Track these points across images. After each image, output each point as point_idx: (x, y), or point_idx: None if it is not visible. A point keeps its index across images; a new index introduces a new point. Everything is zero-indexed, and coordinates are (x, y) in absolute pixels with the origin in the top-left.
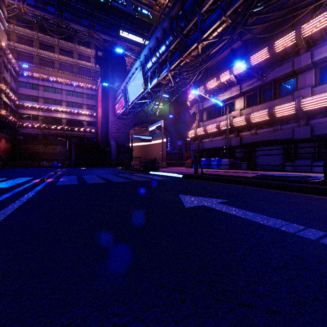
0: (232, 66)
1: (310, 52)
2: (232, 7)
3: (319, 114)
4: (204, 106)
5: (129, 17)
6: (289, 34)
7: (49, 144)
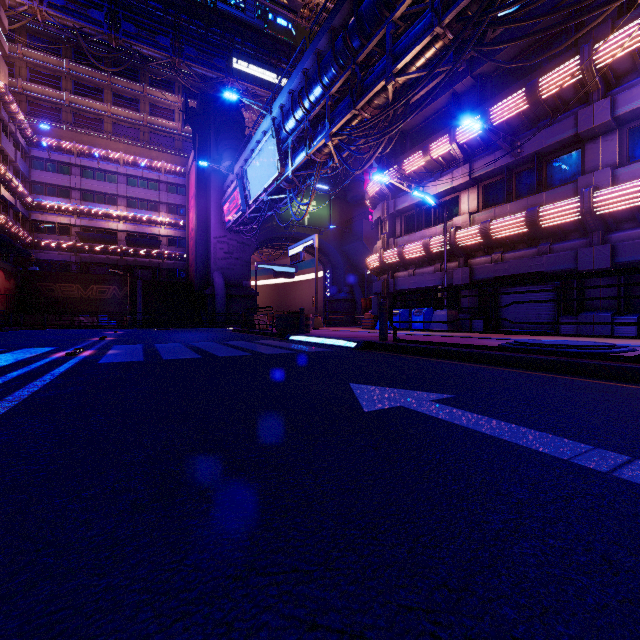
0: (454, 126)
1: (610, 98)
2: (455, 8)
3: (627, 221)
4: (398, 206)
5: (251, 31)
6: (568, 63)
7: (92, 281)
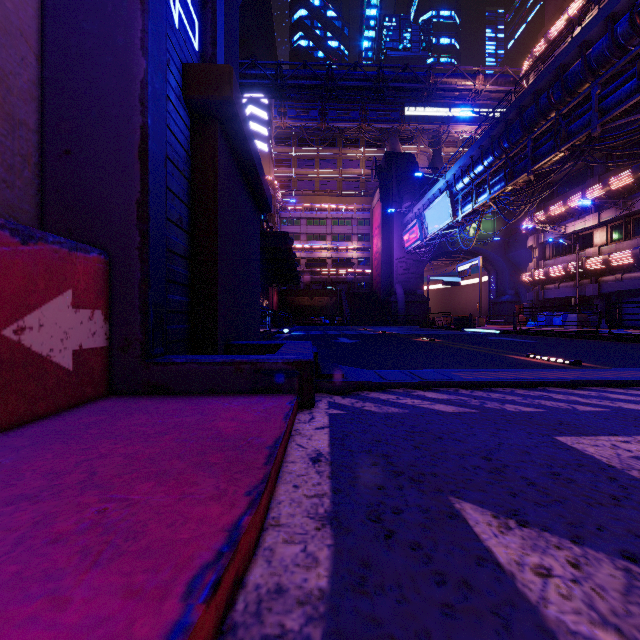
0: (584, 188)
1: None
2: (566, 145)
3: None
4: (546, 238)
5: None
6: None
7: (315, 295)
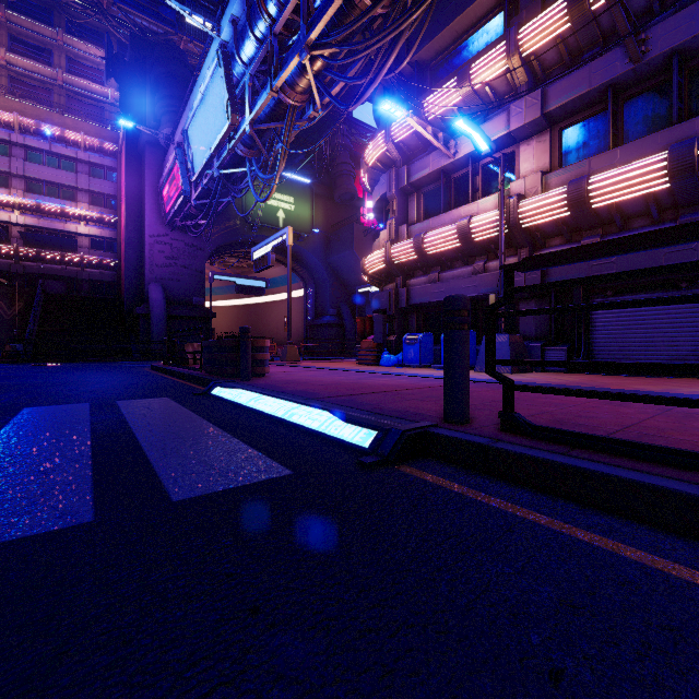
0: (515, 24)
1: None
2: None
3: None
4: (413, 176)
5: None
6: None
7: None
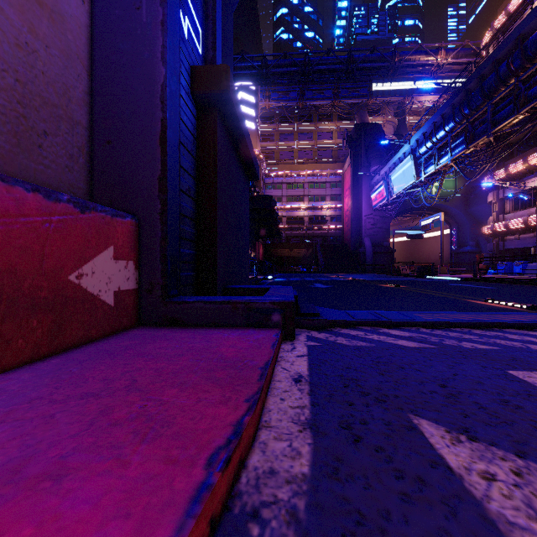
0: None
1: None
2: (526, 108)
3: None
4: (506, 194)
5: None
6: None
7: (294, 247)
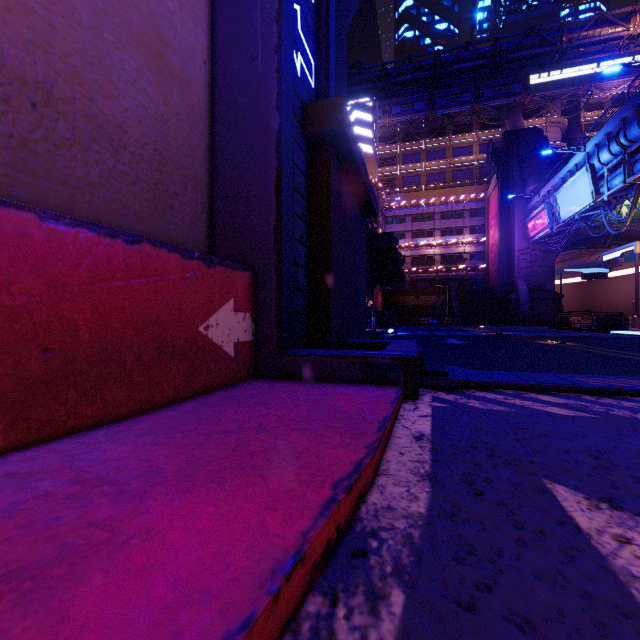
0: None
1: None
2: None
3: None
4: None
5: None
6: None
7: (421, 294)
